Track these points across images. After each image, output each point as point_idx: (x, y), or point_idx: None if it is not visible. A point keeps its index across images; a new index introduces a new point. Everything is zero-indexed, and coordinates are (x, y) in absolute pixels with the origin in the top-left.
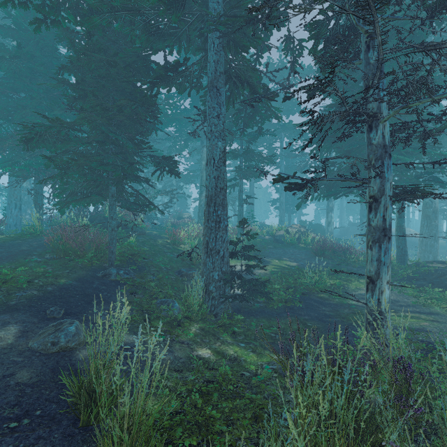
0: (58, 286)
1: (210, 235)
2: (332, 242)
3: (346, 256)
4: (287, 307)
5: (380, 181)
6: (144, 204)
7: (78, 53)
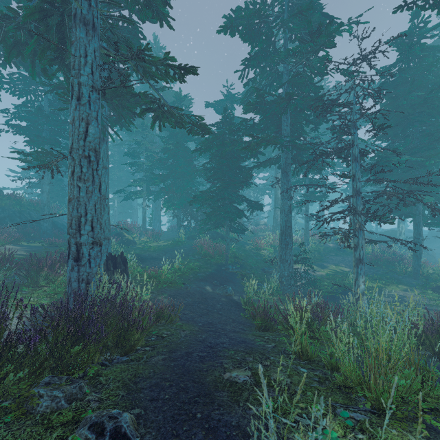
0: (209, 272)
1: (282, 251)
2: (393, 252)
3: (400, 266)
4: (331, 296)
5: (358, 239)
6: (243, 229)
7: (214, 156)
